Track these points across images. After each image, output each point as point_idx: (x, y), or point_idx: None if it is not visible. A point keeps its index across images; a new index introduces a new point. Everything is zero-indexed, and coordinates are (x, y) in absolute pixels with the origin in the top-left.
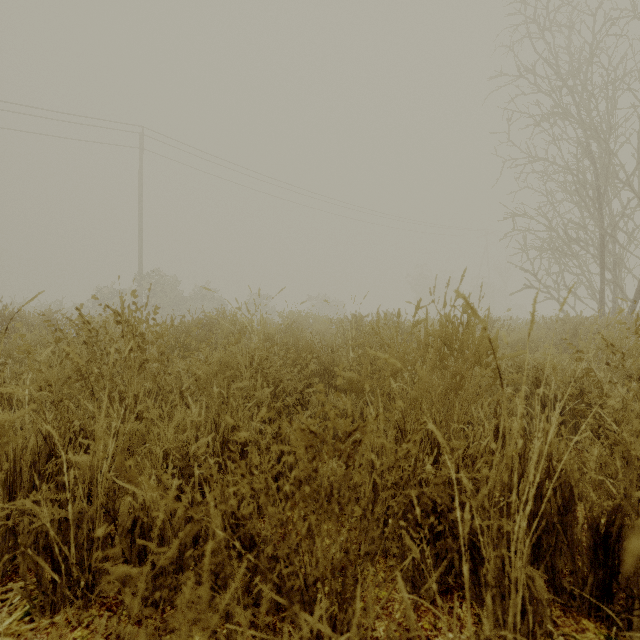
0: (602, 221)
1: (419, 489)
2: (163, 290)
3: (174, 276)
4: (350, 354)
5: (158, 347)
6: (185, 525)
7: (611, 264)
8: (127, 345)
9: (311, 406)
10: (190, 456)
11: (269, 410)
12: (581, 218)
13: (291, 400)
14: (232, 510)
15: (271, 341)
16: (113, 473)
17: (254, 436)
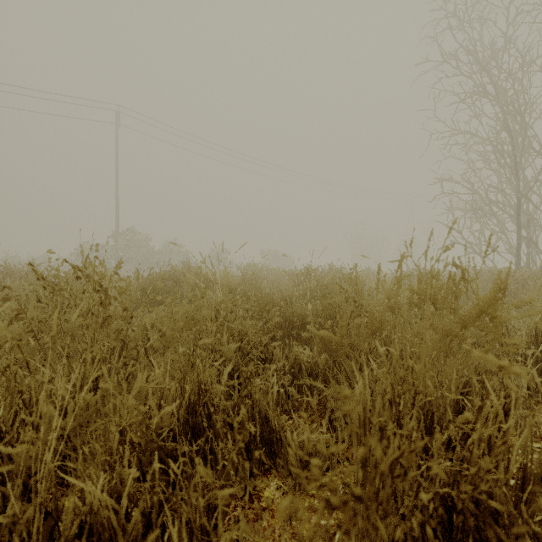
0: (518, 185)
1: (434, 489)
2: (136, 245)
3: (146, 233)
4: (308, 305)
5: (121, 303)
6: (142, 533)
7: (525, 223)
8: (86, 302)
9: (276, 360)
10: (152, 430)
11: (234, 363)
12: (499, 183)
13: (256, 353)
14: (201, 522)
15: (233, 292)
16: (57, 462)
17: (223, 403)
